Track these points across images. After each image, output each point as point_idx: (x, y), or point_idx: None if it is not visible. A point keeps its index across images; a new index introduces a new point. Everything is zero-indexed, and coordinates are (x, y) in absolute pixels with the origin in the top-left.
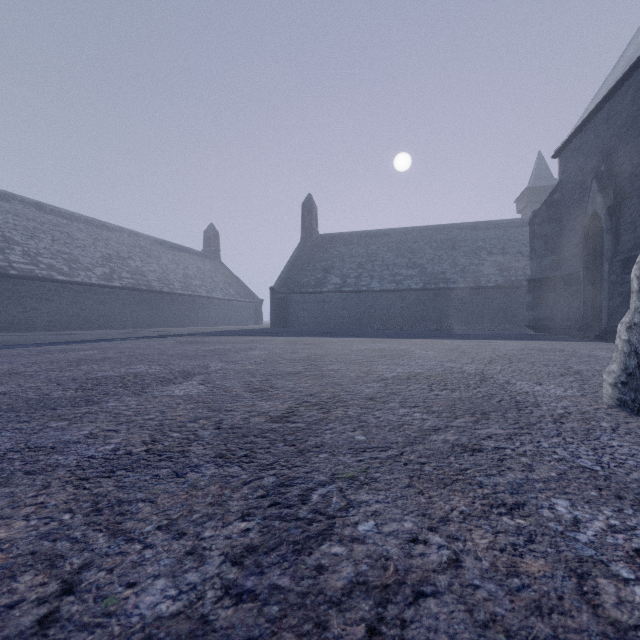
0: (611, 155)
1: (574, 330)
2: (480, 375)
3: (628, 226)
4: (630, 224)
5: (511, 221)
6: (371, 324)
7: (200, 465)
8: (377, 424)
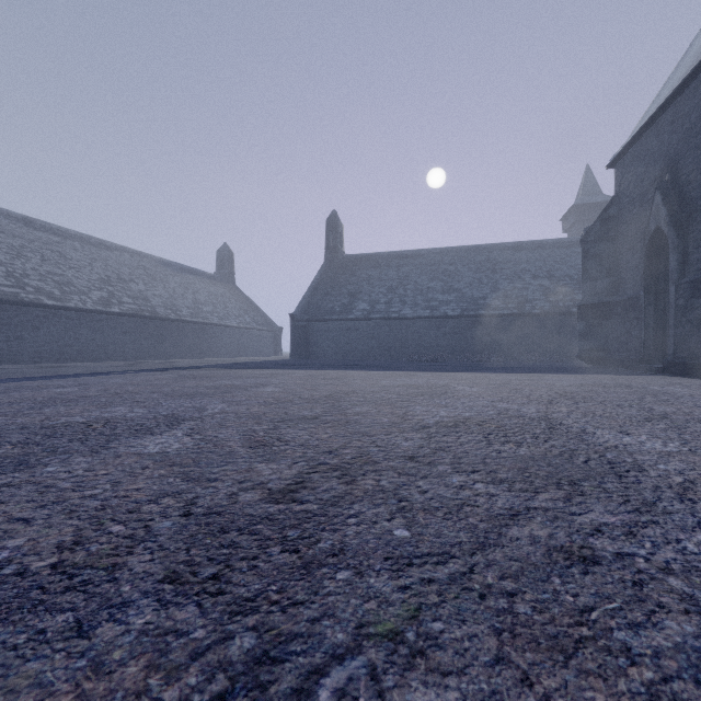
0: (677, 162)
1: (634, 362)
2: (545, 420)
3: (698, 243)
4: (700, 241)
5: (558, 241)
6: (403, 355)
7: (130, 602)
8: (424, 505)
